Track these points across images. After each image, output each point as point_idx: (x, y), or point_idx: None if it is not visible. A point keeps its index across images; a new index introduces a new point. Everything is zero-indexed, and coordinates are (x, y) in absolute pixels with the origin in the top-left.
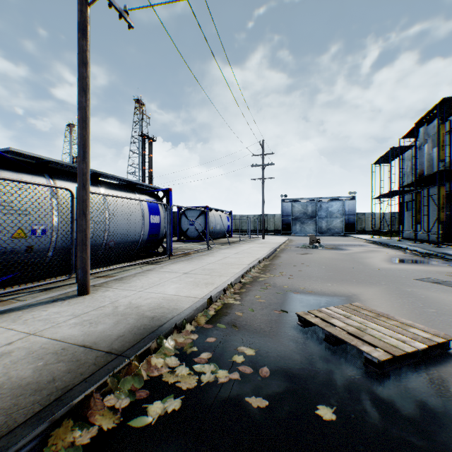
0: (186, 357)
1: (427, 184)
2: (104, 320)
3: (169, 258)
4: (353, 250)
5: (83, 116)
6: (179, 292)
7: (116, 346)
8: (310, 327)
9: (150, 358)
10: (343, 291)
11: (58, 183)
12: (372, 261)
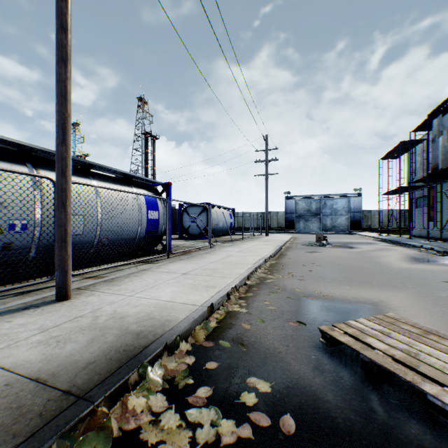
0: (177, 393)
1: (441, 179)
2: (76, 337)
3: (168, 256)
4: (363, 248)
5: (62, 91)
6: (174, 298)
7: (81, 380)
8: (337, 346)
9: (127, 397)
10: (366, 296)
11: (42, 173)
12: (388, 260)
